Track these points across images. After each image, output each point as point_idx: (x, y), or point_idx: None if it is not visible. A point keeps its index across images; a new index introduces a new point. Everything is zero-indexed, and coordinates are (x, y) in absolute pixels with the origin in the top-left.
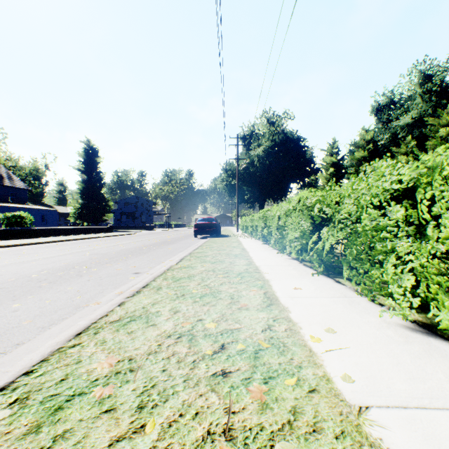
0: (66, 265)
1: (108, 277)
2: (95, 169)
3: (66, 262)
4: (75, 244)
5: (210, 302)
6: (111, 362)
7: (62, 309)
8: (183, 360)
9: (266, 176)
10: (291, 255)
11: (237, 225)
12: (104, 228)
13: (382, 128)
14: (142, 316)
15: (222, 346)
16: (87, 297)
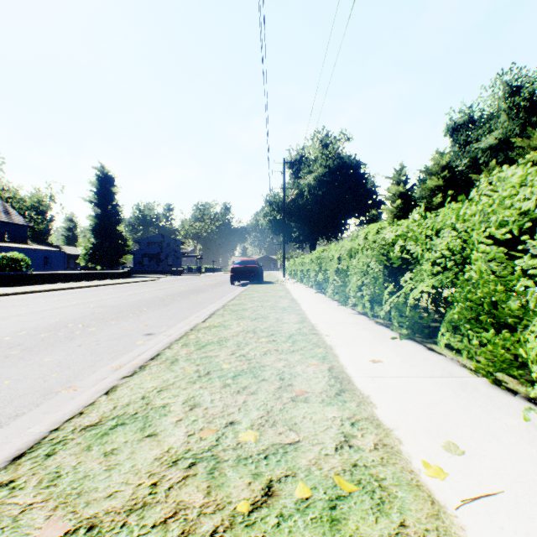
0: (56, 322)
1: (108, 341)
2: (110, 201)
3: (58, 317)
4: (79, 293)
5: (249, 385)
6: (50, 536)
7: (23, 396)
8: (192, 531)
9: (319, 210)
10: (356, 307)
11: (283, 269)
12: (121, 273)
13: (458, 152)
14: (138, 414)
15: (267, 488)
16: (68, 373)
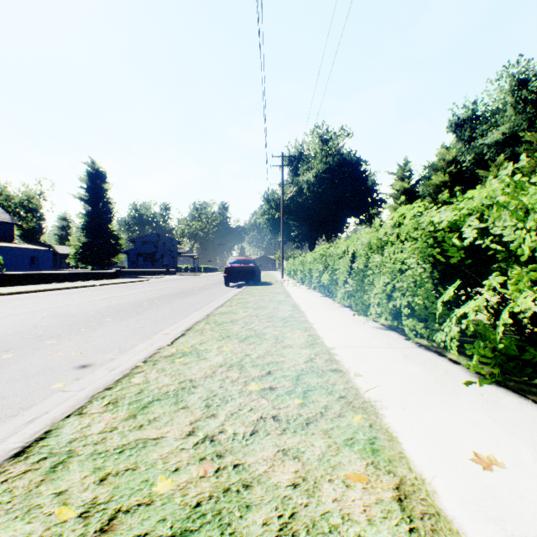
0: None
1: (8, 382)
2: (101, 198)
3: None
4: (48, 296)
5: None
6: None
7: None
8: None
9: (318, 208)
10: (377, 318)
11: (282, 269)
12: (108, 273)
13: (461, 149)
14: None
15: None
16: None
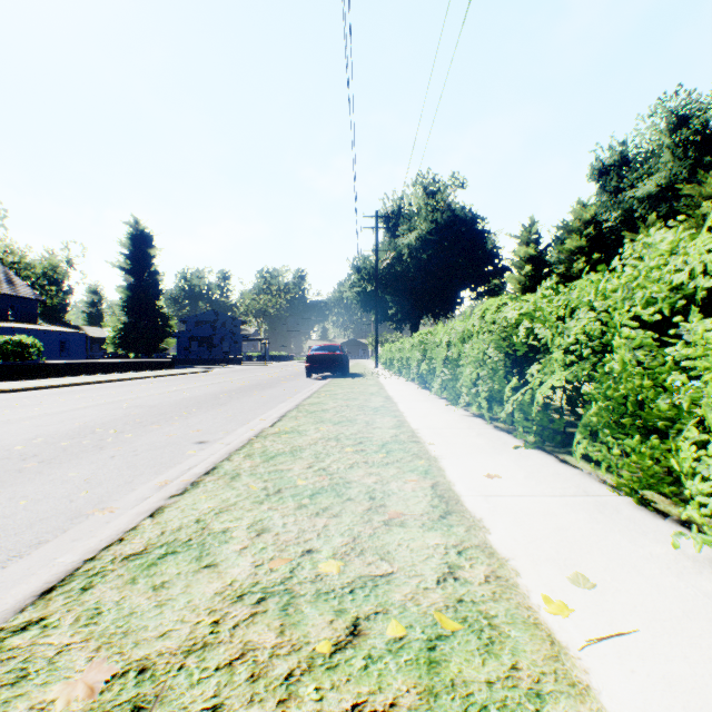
0: (81, 427)
1: (149, 450)
2: (147, 267)
3: (83, 421)
4: (108, 389)
5: (330, 506)
6: (95, 680)
7: (45, 519)
8: (264, 674)
9: (423, 279)
10: (470, 408)
11: (376, 357)
12: (161, 362)
13: (607, 202)
14: (192, 541)
15: (353, 626)
16: (100, 492)
